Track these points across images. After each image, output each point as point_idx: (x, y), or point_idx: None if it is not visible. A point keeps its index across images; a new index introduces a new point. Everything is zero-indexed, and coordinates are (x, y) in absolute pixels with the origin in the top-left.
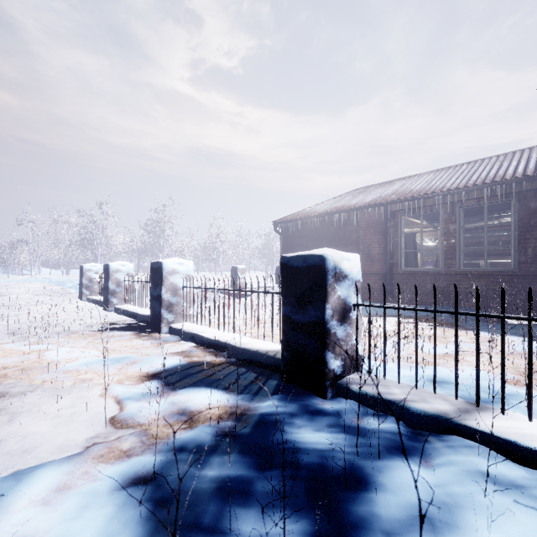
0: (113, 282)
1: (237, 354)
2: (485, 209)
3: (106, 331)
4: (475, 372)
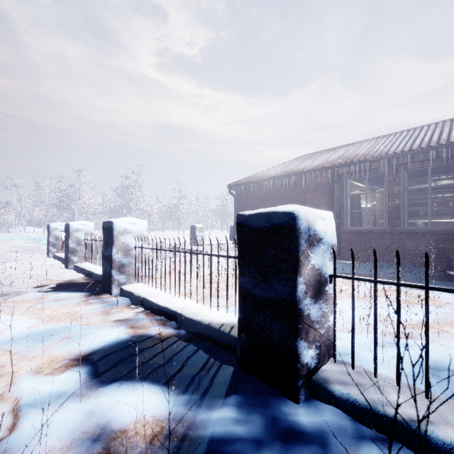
0: (73, 241)
1: (186, 326)
2: (429, 171)
3: (54, 293)
4: None
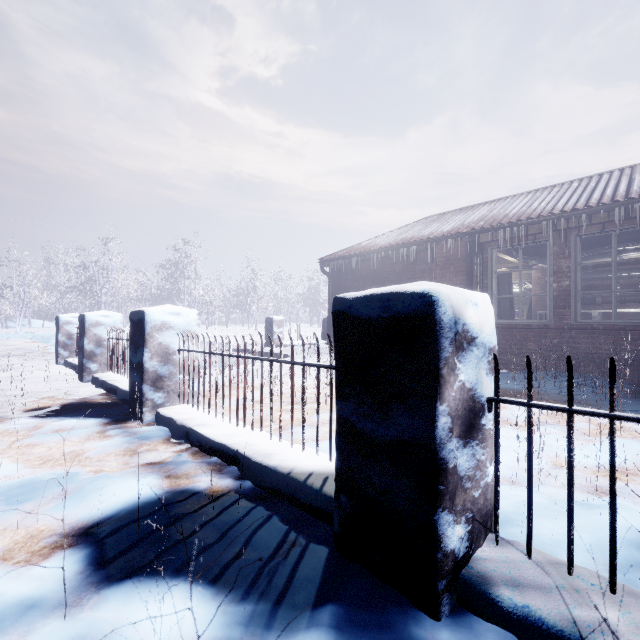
0: (91, 340)
1: (253, 475)
2: (613, 238)
3: (56, 420)
4: None
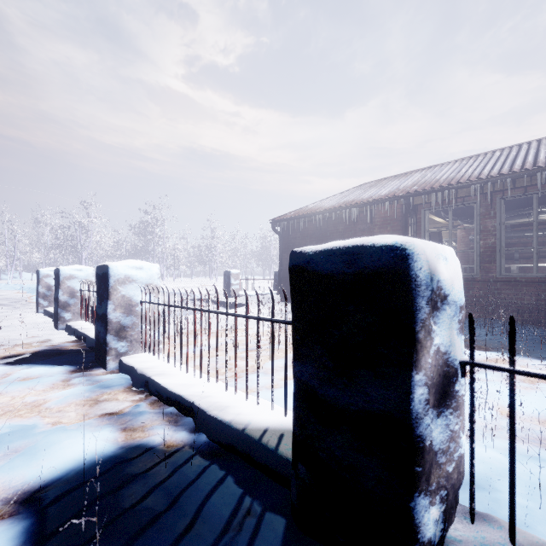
0: (65, 291)
1: (208, 429)
2: (534, 200)
3: (25, 368)
4: None
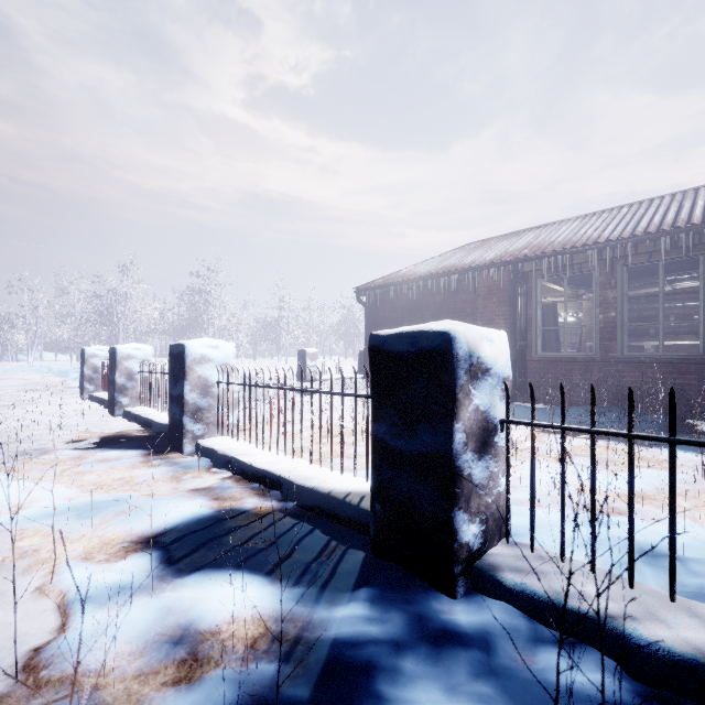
0: (122, 373)
1: (296, 496)
2: (660, 268)
3: (98, 451)
4: (700, 533)
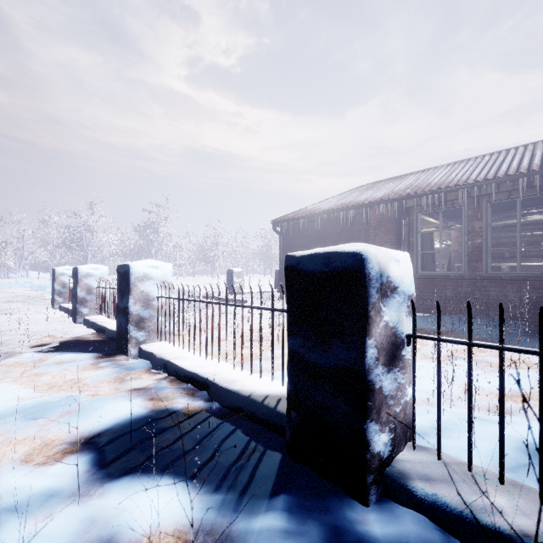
0: (83, 288)
1: (220, 398)
2: (517, 203)
3: (57, 354)
4: None
